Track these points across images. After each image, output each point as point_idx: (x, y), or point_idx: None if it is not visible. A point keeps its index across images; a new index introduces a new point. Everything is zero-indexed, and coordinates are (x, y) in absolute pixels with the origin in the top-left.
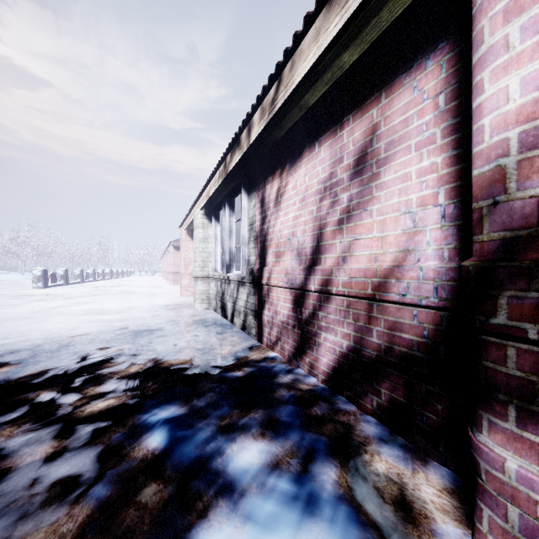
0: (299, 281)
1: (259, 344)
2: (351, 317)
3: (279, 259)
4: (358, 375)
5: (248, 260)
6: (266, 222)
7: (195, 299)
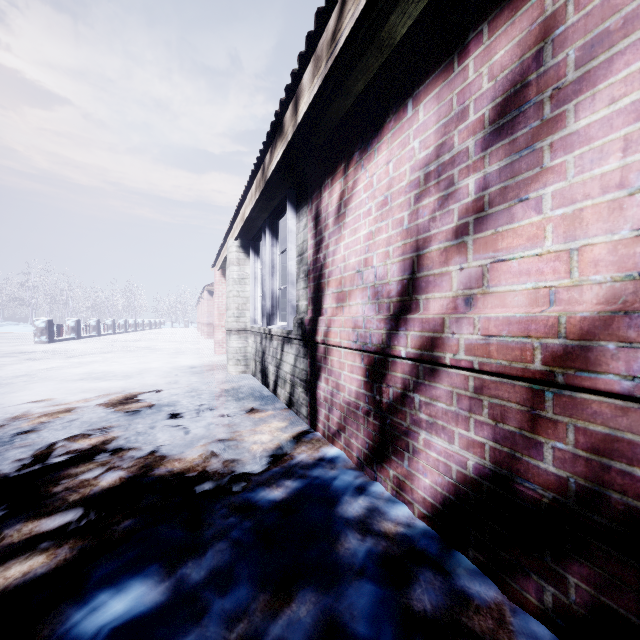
0: (377, 340)
1: (312, 430)
2: (486, 413)
3: (342, 304)
4: (503, 527)
5: (295, 307)
6: (322, 249)
7: (228, 359)
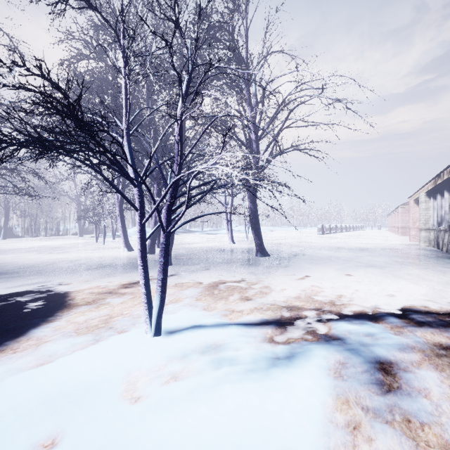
0: None
1: None
2: None
3: None
4: None
5: (448, 221)
6: None
7: (420, 240)
